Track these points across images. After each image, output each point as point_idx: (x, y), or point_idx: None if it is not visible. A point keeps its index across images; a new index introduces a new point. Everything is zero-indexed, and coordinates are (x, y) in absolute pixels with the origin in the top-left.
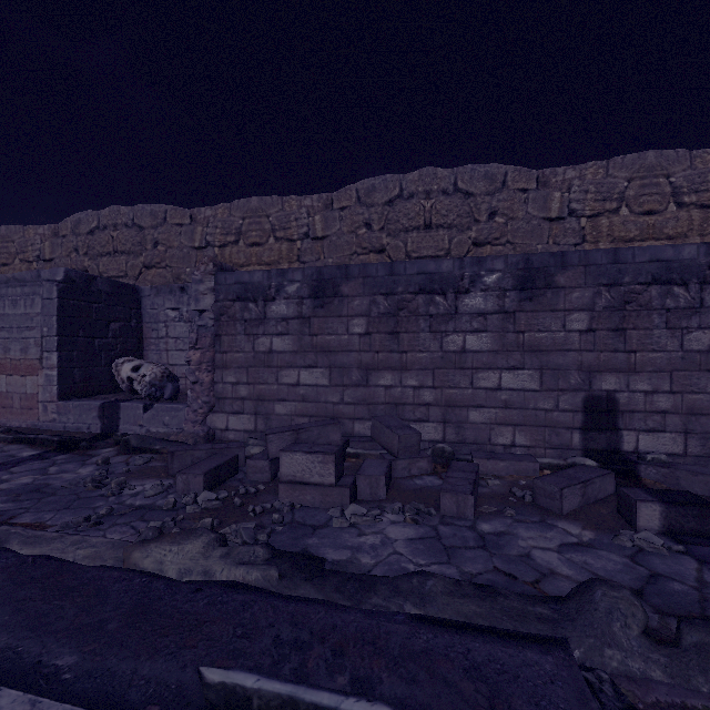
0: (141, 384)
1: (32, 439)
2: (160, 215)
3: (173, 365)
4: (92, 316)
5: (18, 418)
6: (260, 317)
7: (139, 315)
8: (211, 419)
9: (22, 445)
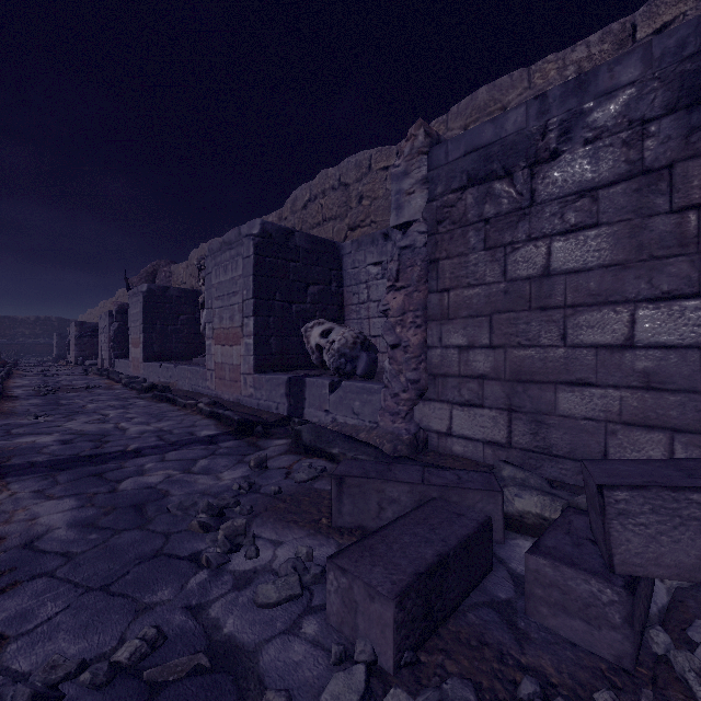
0: (328, 353)
1: (220, 415)
2: (364, 164)
3: (375, 337)
4: (289, 277)
5: (228, 391)
6: (518, 206)
7: (339, 278)
8: (420, 412)
9: (212, 421)
